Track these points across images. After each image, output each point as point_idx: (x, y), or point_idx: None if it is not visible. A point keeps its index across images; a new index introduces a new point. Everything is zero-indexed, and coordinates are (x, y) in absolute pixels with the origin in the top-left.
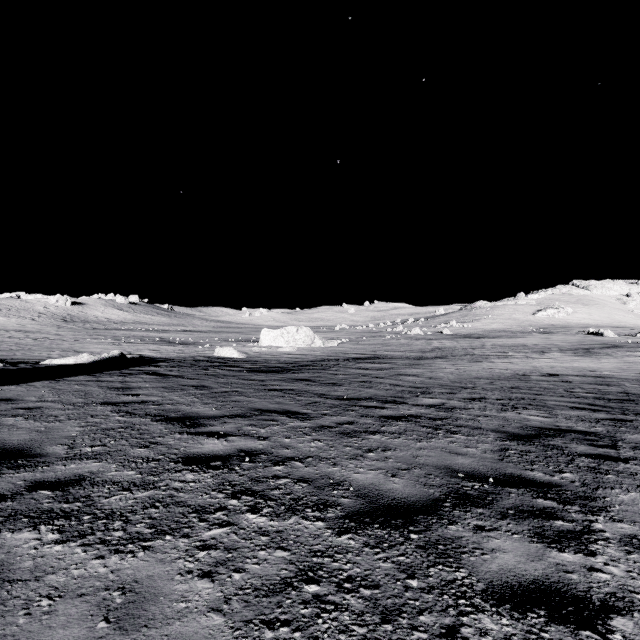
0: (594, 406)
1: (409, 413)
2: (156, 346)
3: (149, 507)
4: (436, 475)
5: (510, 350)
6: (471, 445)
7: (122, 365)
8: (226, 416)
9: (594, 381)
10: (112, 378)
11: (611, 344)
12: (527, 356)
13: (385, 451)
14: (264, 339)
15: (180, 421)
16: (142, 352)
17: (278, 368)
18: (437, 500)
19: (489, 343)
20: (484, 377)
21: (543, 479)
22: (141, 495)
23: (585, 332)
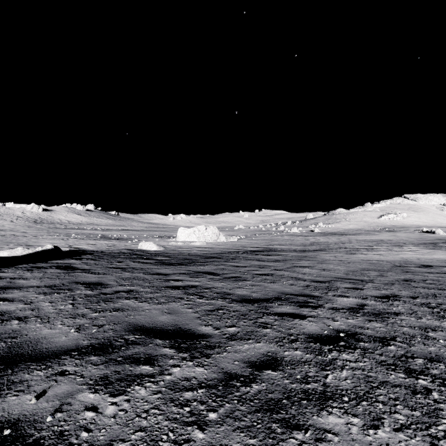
0: None
1: (339, 327)
2: (95, 241)
3: None
4: None
5: (373, 244)
6: None
7: (48, 258)
8: (76, 350)
9: None
10: (12, 273)
11: None
12: (390, 249)
13: None
14: (180, 235)
15: None
16: (81, 246)
17: (187, 260)
18: None
19: (353, 239)
20: (370, 268)
21: None
22: None
23: (420, 231)
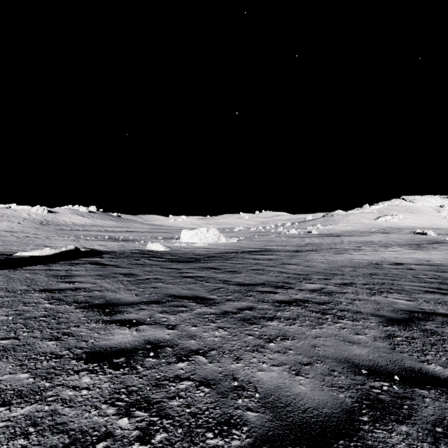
0: (442, 290)
1: (297, 298)
2: (105, 242)
3: (18, 436)
4: (340, 371)
5: (362, 245)
6: (360, 331)
7: (75, 256)
8: (143, 302)
9: (432, 269)
10: (61, 267)
11: (434, 241)
12: (375, 249)
13: (284, 340)
14: (183, 237)
15: (101, 308)
16: (94, 246)
17: (192, 259)
18: (352, 411)
19: (346, 240)
20: (348, 265)
21: (445, 375)
22: (18, 413)
23: (413, 232)
